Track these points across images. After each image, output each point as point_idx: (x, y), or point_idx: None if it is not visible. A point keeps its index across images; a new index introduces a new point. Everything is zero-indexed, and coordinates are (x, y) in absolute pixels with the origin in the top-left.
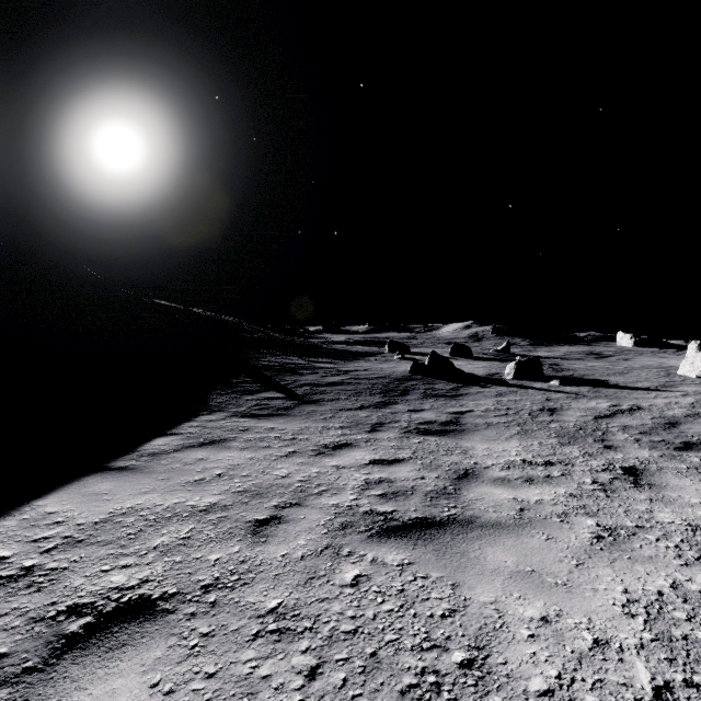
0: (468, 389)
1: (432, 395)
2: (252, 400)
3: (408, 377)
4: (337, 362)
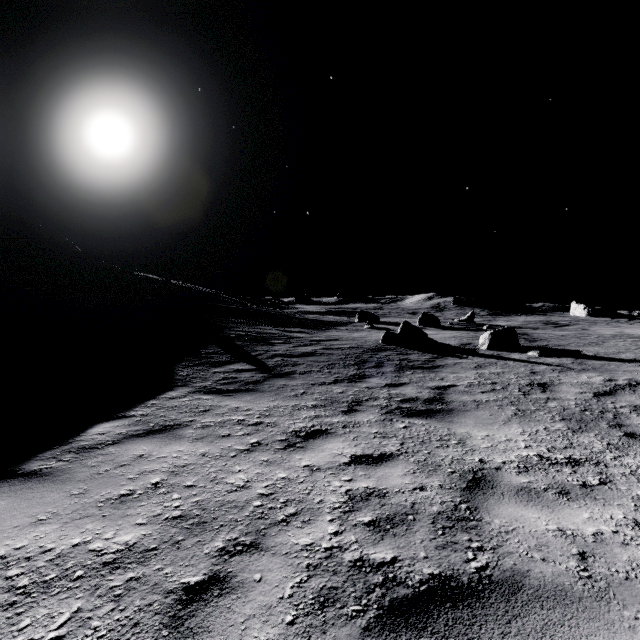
0: (444, 360)
1: (408, 367)
2: (220, 373)
3: (380, 347)
4: (309, 331)
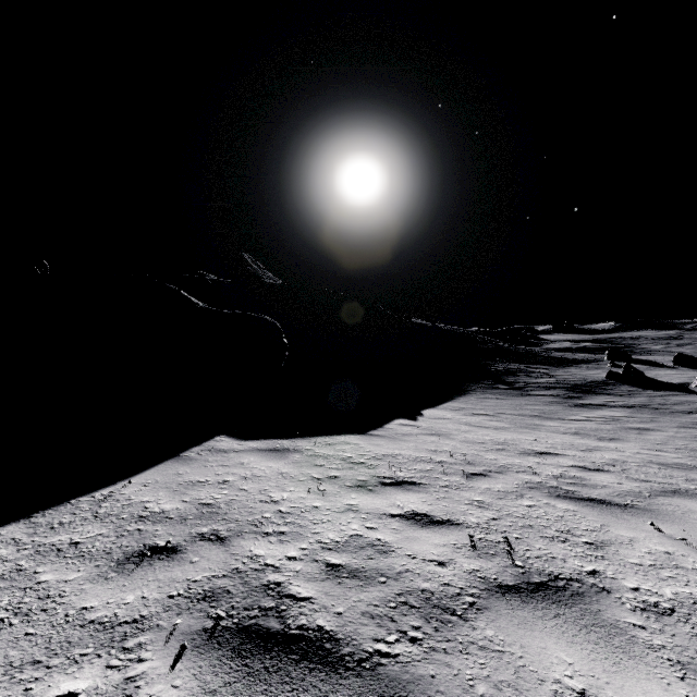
0: (641, 391)
1: (605, 393)
2: (490, 388)
3: (600, 381)
4: (550, 368)
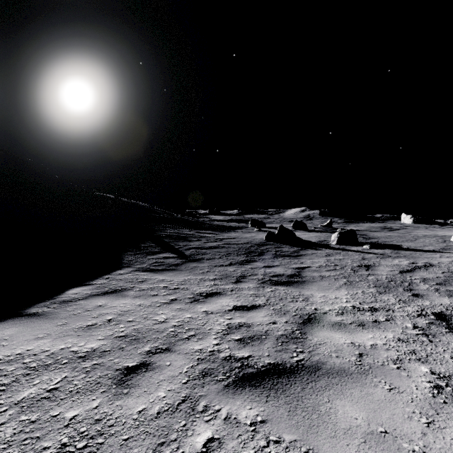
0: (305, 251)
1: (280, 256)
2: (153, 259)
3: (263, 243)
4: (216, 232)
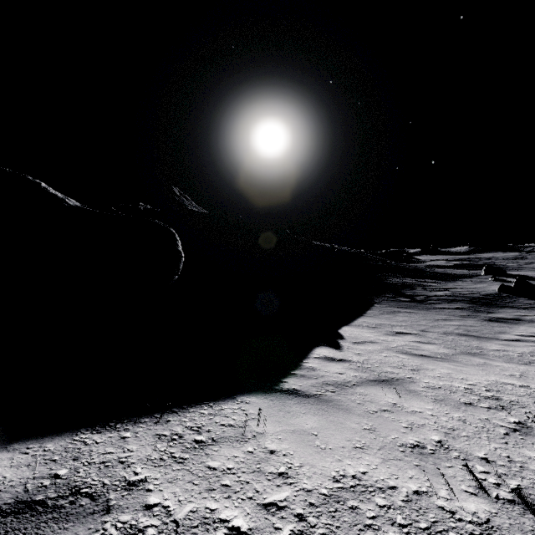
0: None
1: (509, 306)
2: (394, 301)
3: (494, 294)
4: (439, 282)
